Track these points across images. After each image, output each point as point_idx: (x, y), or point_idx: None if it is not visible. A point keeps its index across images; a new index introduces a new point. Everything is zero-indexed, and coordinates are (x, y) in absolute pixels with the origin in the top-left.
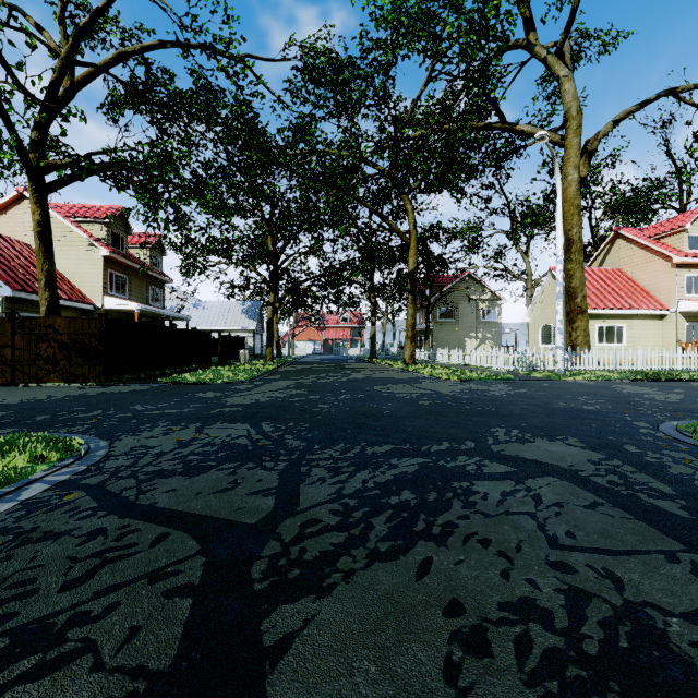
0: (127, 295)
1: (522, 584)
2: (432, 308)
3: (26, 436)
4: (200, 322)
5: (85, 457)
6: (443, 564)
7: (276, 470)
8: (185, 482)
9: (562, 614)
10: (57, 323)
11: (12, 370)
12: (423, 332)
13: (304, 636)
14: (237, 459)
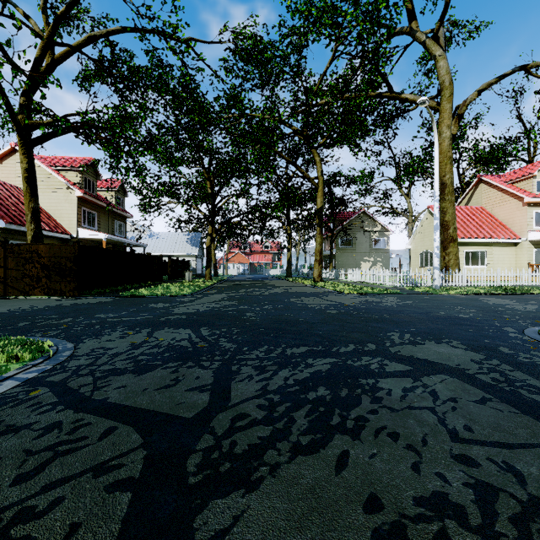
0: (96, 227)
1: (433, 477)
2: (335, 237)
3: (7, 340)
4: (154, 248)
5: (53, 357)
6: (359, 457)
7: (211, 369)
8: (134, 379)
9: (474, 510)
10: (40, 248)
11: (4, 286)
12: (328, 256)
13: (234, 534)
14: (179, 359)
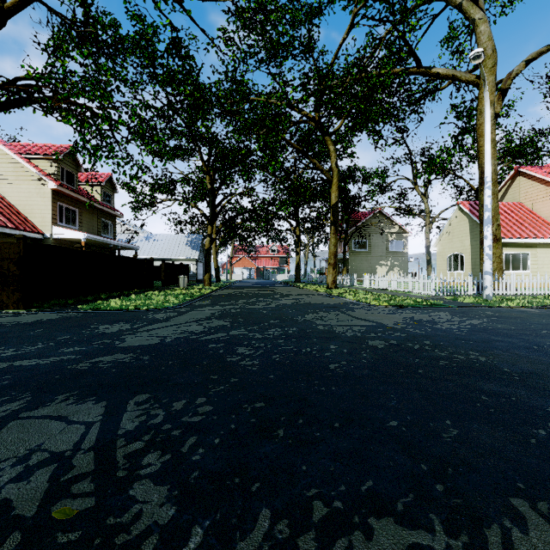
0: (77, 226)
1: None
2: (349, 239)
3: None
4: (150, 252)
5: None
6: None
7: None
8: None
9: None
10: None
11: None
12: (340, 260)
13: None
14: None
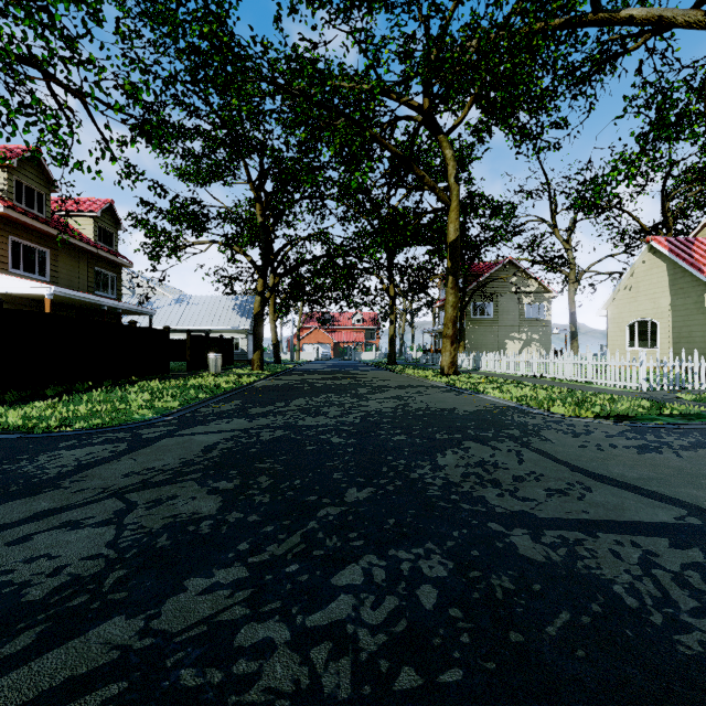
0: (48, 276)
1: None
2: (468, 301)
3: None
4: (181, 320)
5: None
6: None
7: None
8: None
9: None
10: None
11: None
12: None
13: None
14: None
